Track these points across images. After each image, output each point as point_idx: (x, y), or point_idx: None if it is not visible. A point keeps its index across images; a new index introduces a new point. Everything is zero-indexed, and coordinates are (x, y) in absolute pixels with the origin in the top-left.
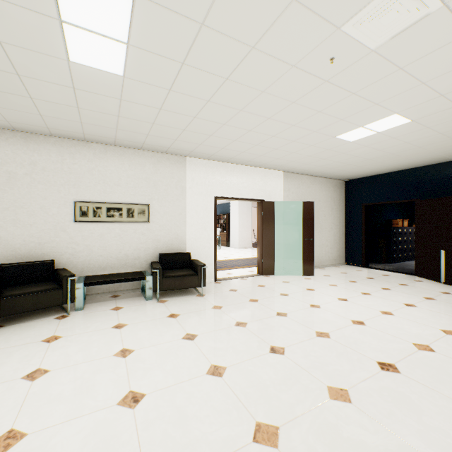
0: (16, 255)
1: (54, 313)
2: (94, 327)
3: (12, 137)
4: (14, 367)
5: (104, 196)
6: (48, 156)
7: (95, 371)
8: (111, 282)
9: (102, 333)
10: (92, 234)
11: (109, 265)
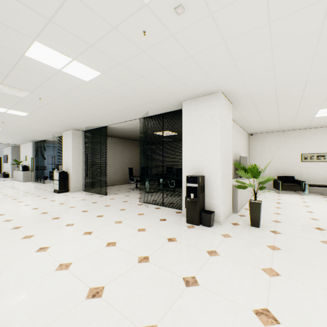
0: (279, 173)
1: (296, 194)
2: (317, 199)
3: (278, 134)
4: (296, 200)
5: (314, 151)
6: (290, 138)
7: (324, 205)
8: (321, 186)
9: (321, 200)
10: (308, 167)
11: (317, 181)
